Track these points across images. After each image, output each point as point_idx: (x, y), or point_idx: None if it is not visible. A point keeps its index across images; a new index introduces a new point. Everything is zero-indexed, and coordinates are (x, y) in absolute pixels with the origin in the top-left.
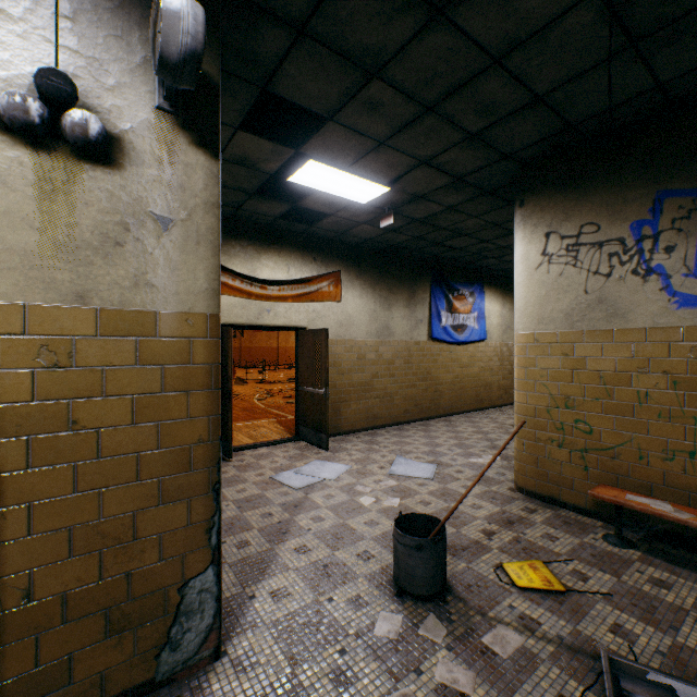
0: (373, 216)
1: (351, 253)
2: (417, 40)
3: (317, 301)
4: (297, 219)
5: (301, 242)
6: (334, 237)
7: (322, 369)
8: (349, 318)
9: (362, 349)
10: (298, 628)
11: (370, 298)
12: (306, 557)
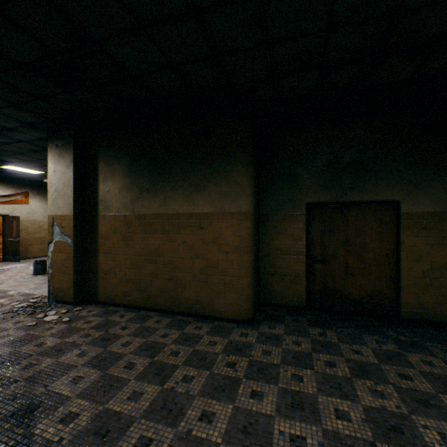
0: (42, 176)
1: (35, 184)
2: (39, 160)
3: (15, 204)
4: (4, 169)
5: (6, 179)
6: (25, 178)
7: (18, 231)
8: (33, 211)
9: (41, 223)
10: (5, 279)
11: (46, 203)
12: (8, 275)
